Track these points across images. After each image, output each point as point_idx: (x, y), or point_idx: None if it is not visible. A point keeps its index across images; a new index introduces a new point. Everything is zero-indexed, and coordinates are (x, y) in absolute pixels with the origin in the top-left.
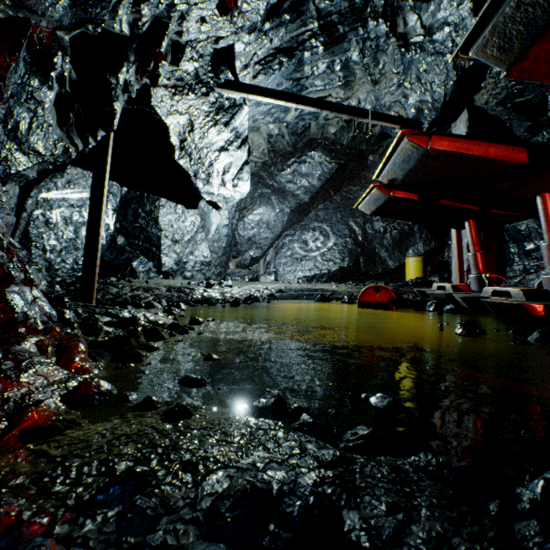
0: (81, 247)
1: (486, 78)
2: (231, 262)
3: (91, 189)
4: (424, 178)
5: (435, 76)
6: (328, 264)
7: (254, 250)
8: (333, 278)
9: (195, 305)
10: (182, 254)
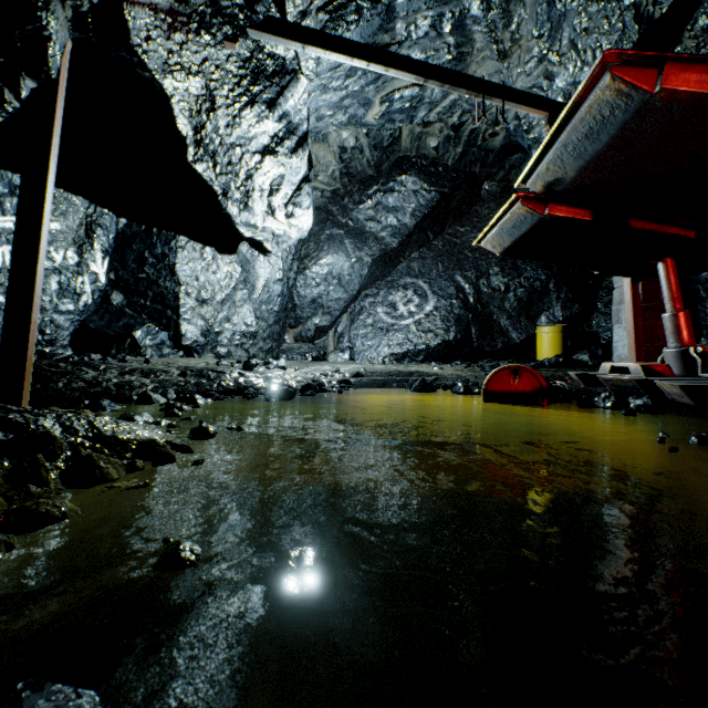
0: (49, 306)
1: (683, 40)
2: (288, 334)
3: (19, 192)
4: (618, 172)
5: (602, 36)
6: (426, 336)
7: (321, 317)
8: (434, 357)
9: (221, 398)
10: (213, 321)
